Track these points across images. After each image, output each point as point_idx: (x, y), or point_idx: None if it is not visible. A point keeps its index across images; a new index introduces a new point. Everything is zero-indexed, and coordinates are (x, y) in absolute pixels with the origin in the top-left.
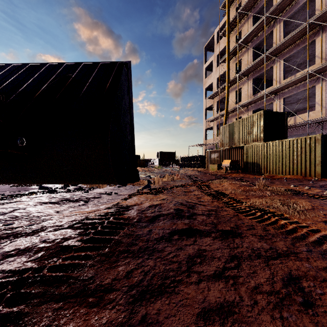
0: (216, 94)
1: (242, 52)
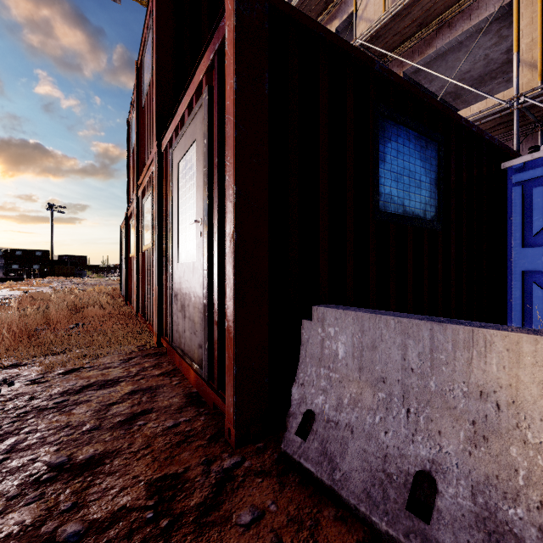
0: None
1: None
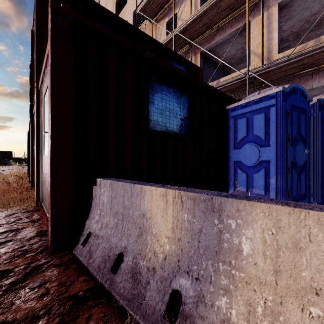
0: None
1: None
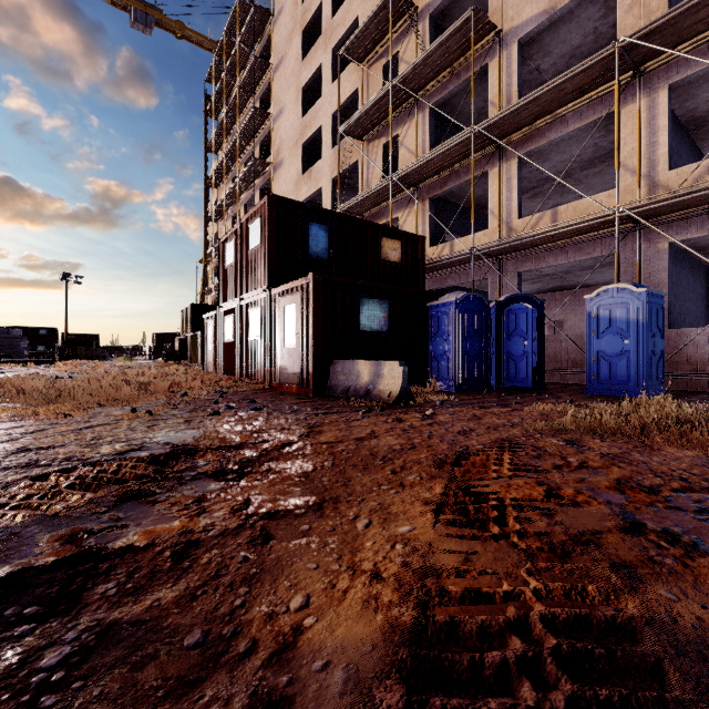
0: (207, 259)
1: (227, 217)
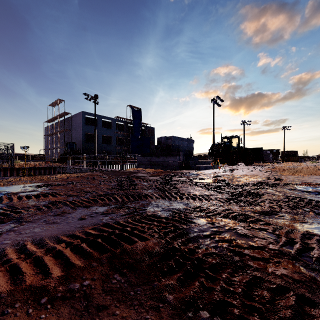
0: None
1: None
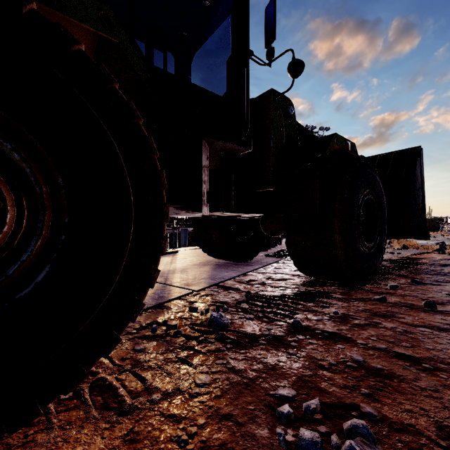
0: None
1: None
